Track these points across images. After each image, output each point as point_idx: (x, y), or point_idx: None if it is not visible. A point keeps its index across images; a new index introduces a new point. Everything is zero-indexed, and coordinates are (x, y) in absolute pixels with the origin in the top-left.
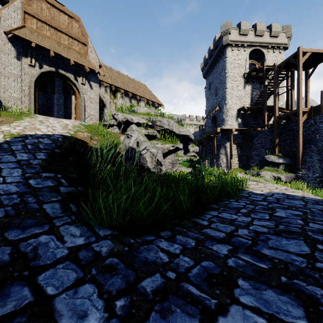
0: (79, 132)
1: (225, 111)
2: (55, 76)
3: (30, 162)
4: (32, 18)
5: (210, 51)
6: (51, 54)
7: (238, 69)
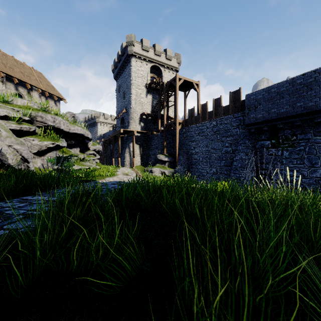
0: None
1: (130, 114)
2: None
3: None
4: None
5: (118, 56)
6: None
7: (141, 79)
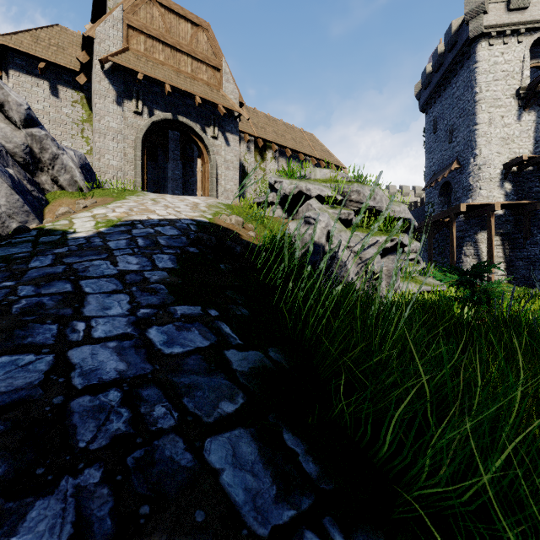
0: (222, 215)
1: (474, 169)
2: (171, 128)
3: (144, 276)
4: (138, 34)
5: (437, 57)
6: (167, 89)
7: (504, 83)
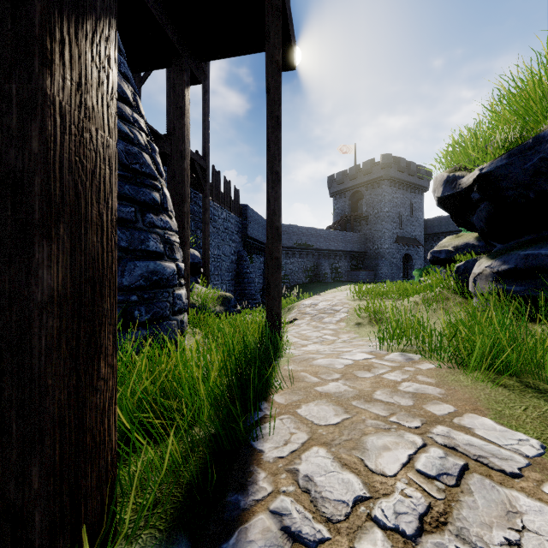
0: None
1: None
2: None
3: None
4: None
5: None
6: None
7: None
